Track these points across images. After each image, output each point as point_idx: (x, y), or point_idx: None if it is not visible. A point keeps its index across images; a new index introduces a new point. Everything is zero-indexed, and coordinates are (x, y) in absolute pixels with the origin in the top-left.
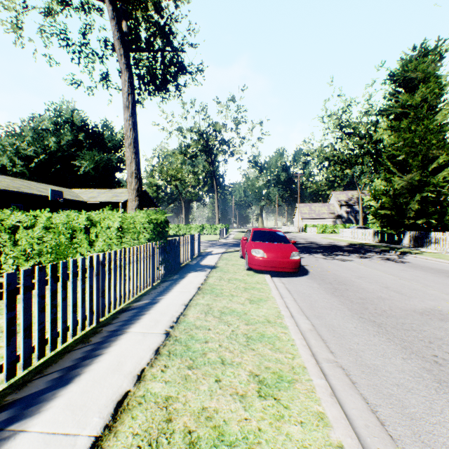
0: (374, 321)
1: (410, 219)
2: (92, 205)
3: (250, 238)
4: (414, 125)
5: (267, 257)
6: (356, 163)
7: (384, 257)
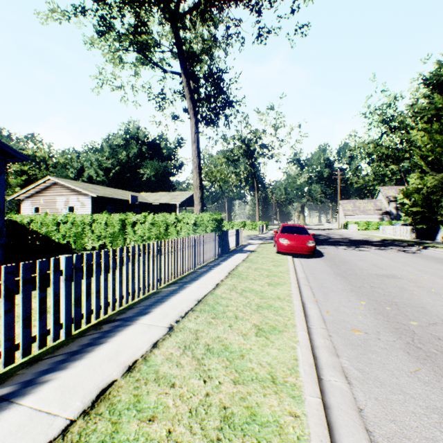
0: (343, 276)
1: (442, 217)
2: (155, 206)
3: (279, 231)
4: None
5: (290, 244)
6: (404, 157)
7: (403, 249)
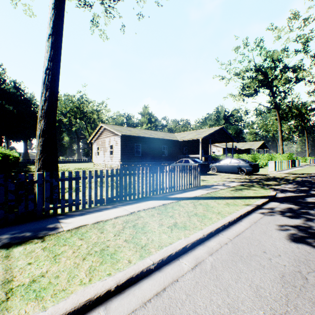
0: None
1: None
2: (240, 150)
3: None
4: None
5: None
6: None
7: None
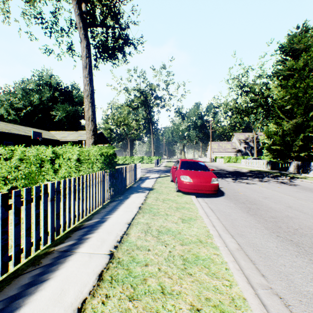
0: (291, 240)
1: (295, 153)
2: (63, 143)
3: (179, 167)
4: (298, 83)
5: (193, 182)
6: (252, 112)
7: (278, 180)
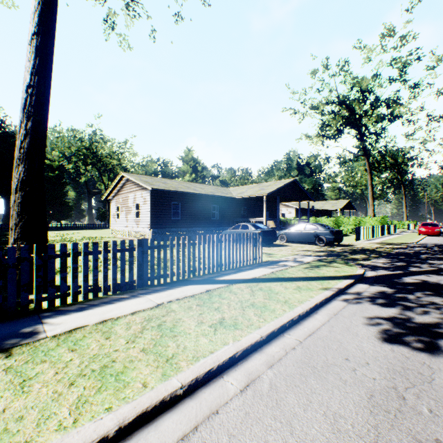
0: None
1: None
2: (319, 211)
3: (420, 225)
4: None
5: (425, 230)
6: None
7: None
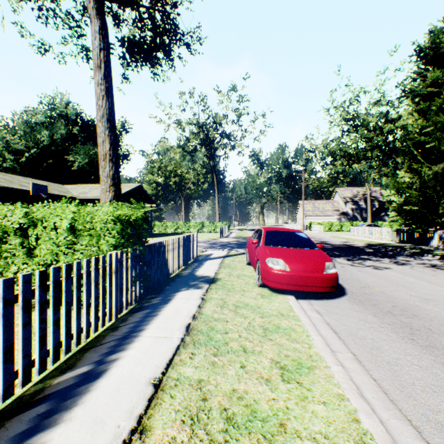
0: None
1: (441, 216)
2: (83, 202)
3: (263, 242)
4: None
5: (291, 271)
6: (364, 157)
7: (425, 262)
